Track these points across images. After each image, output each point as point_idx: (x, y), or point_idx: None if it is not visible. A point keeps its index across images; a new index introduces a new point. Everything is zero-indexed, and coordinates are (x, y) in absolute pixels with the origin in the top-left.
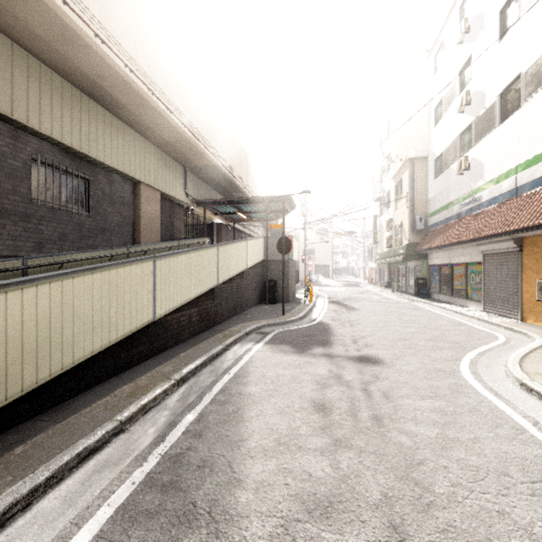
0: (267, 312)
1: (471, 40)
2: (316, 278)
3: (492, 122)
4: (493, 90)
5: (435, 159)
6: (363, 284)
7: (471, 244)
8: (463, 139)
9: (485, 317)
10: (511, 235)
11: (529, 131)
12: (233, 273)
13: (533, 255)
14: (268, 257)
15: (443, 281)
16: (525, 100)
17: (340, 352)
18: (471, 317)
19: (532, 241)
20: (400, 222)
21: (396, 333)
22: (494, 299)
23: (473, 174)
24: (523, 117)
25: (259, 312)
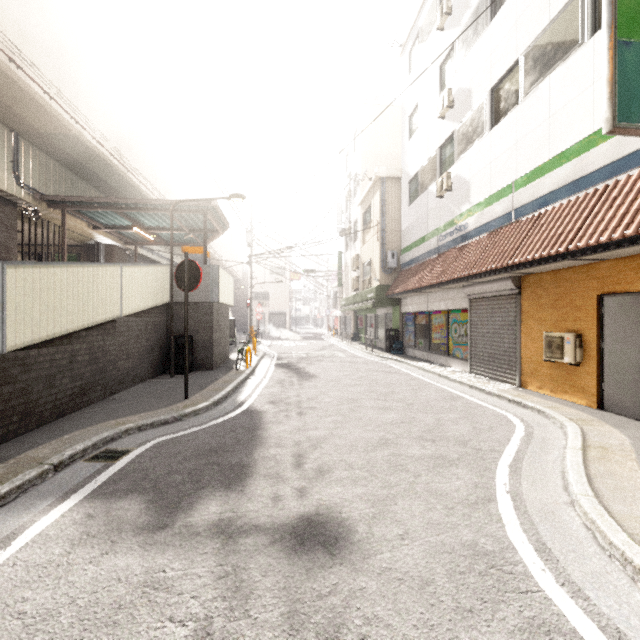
0: (159, 394)
1: (454, 24)
2: (270, 329)
3: (481, 127)
4: (482, 85)
5: (410, 181)
6: (326, 337)
7: (456, 285)
8: (444, 152)
9: (477, 382)
10: (514, 272)
11: (531, 134)
12: (73, 324)
13: (536, 299)
14: (177, 297)
15: (419, 333)
16: (525, 93)
17: (261, 508)
18: (460, 382)
19: (534, 281)
20: (369, 258)
21: (371, 425)
22: (483, 357)
23: (457, 195)
24: (523, 116)
25: (146, 393)
